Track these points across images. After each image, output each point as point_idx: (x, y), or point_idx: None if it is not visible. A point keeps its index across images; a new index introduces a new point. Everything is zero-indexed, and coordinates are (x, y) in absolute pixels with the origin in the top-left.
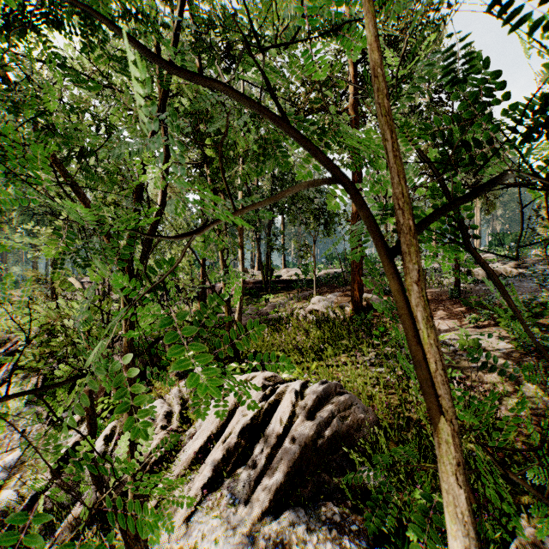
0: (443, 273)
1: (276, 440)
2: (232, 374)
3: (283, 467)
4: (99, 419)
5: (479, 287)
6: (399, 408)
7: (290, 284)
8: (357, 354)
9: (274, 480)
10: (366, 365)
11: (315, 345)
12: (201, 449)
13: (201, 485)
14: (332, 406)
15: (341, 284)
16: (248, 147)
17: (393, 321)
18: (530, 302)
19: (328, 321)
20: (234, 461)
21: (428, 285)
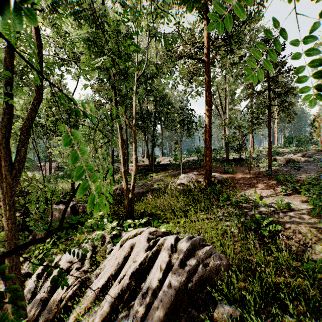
0: (258, 160)
1: (157, 283)
2: (128, 228)
3: (162, 308)
4: (36, 260)
5: (282, 169)
6: (241, 253)
7: (166, 167)
8: (210, 213)
9: (155, 318)
10: (217, 221)
11: (182, 206)
12: (103, 286)
13: (101, 319)
14: (197, 256)
15: (197, 167)
16: (139, 77)
17: (231, 190)
18: (317, 178)
19: (190, 190)
20: (126, 297)
21: (251, 167)
